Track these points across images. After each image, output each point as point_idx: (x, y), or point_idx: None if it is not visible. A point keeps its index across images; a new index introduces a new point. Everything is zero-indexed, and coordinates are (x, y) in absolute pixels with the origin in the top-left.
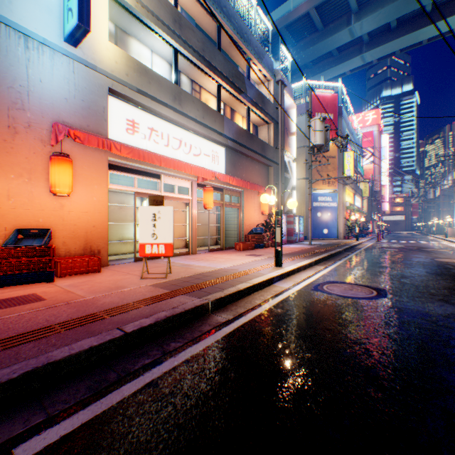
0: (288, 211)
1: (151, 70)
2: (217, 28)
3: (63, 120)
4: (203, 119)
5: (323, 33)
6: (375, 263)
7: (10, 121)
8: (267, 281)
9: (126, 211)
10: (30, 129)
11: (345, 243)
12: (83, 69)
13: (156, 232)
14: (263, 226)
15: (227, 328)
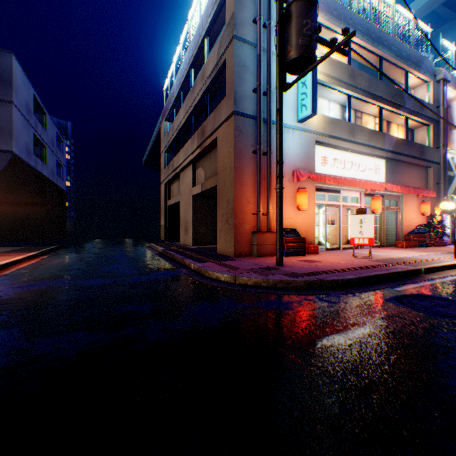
0: (450, 211)
1: (335, 119)
2: (377, 60)
3: (296, 167)
4: (368, 141)
5: None
6: None
7: None
8: (453, 265)
9: None
10: (284, 175)
11: None
12: (303, 134)
13: (361, 231)
14: (421, 226)
15: (440, 279)
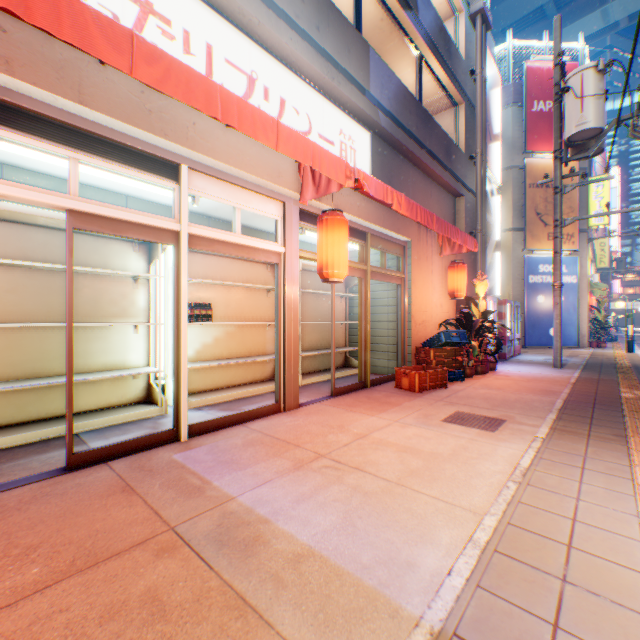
0: (489, 292)
1: None
2: None
3: None
4: (317, 31)
5: None
6: None
7: None
8: None
9: (97, 288)
10: None
11: (625, 361)
12: None
13: None
14: (449, 324)
15: None
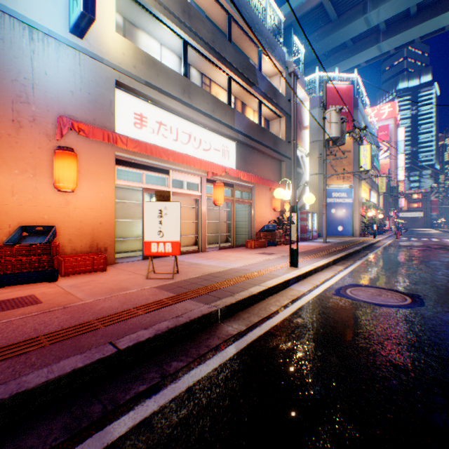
0: (300, 207)
1: (160, 62)
2: (228, 19)
3: (69, 114)
4: (213, 112)
5: (337, 24)
6: (399, 263)
7: (14, 114)
8: (283, 283)
9: (135, 208)
10: (35, 123)
11: (362, 241)
12: (89, 61)
13: (162, 230)
14: (275, 223)
15: (238, 343)
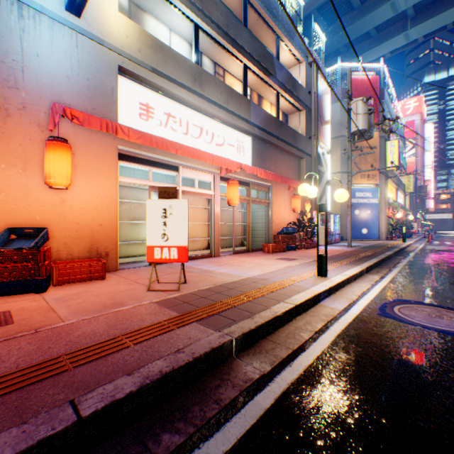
0: None
1: (168, 47)
2: (243, 3)
3: (64, 102)
4: (227, 103)
5: (360, 11)
6: (445, 272)
7: (0, 101)
8: (312, 299)
9: (143, 208)
10: (25, 111)
11: (391, 245)
12: (88, 43)
13: (166, 232)
14: (294, 225)
15: (262, 397)
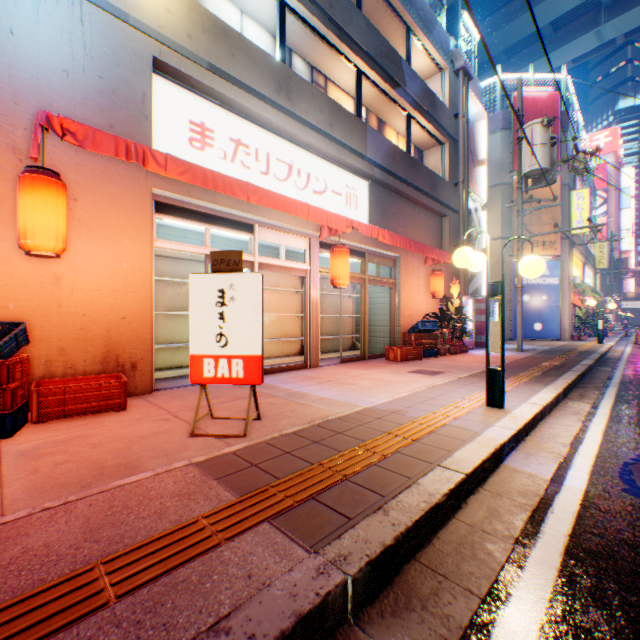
0: (474, 292)
1: (236, 32)
2: None
3: (60, 112)
4: (330, 127)
5: None
6: None
7: None
8: (492, 457)
9: None
10: None
11: (583, 348)
12: (101, 17)
13: (224, 331)
14: (433, 318)
15: None
